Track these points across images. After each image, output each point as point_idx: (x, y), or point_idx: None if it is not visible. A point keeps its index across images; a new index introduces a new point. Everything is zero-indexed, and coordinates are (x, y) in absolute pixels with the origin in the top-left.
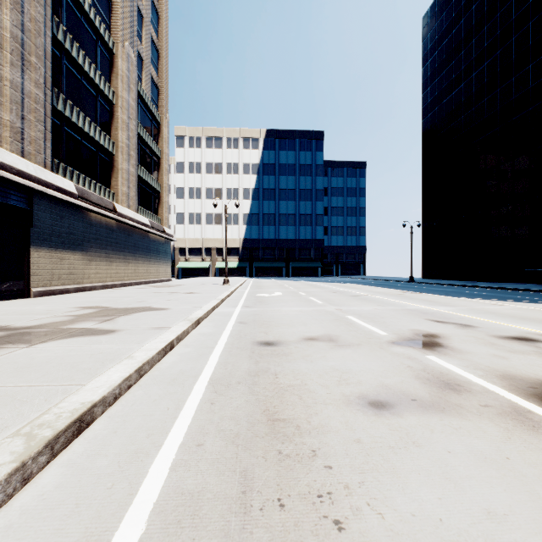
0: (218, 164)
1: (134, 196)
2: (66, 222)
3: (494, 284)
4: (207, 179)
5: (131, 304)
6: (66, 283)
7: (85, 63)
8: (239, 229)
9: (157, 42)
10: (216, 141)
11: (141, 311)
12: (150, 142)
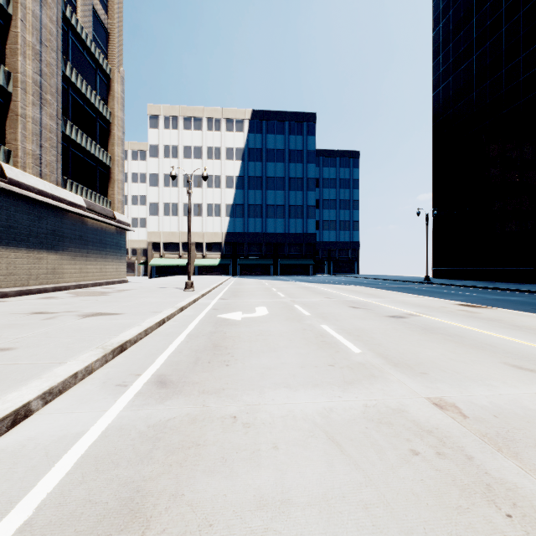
0: (197, 148)
1: (53, 161)
2: None
3: None
4: (185, 165)
5: None
6: None
7: None
8: (221, 222)
9: None
10: (195, 121)
11: None
12: (91, 96)
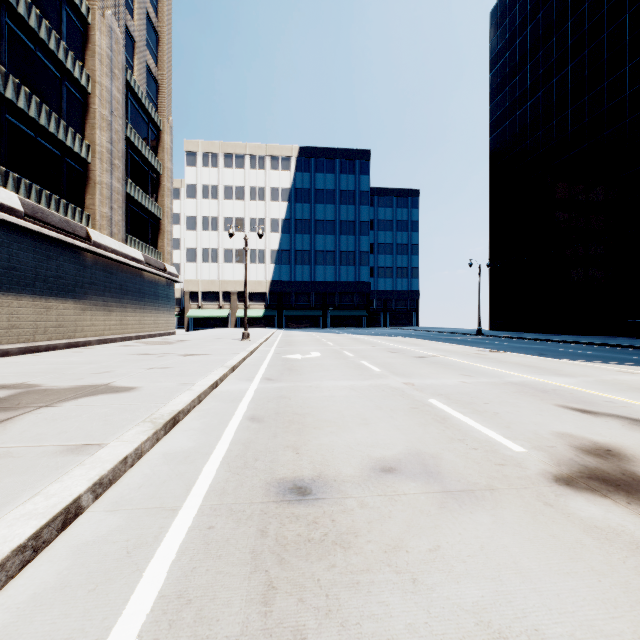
0: (239, 188)
1: (120, 220)
2: (4, 251)
3: (584, 338)
4: (226, 207)
5: (83, 378)
6: (4, 341)
7: (42, 28)
8: (265, 269)
9: (156, 22)
10: (237, 159)
11: (84, 395)
12: (145, 152)
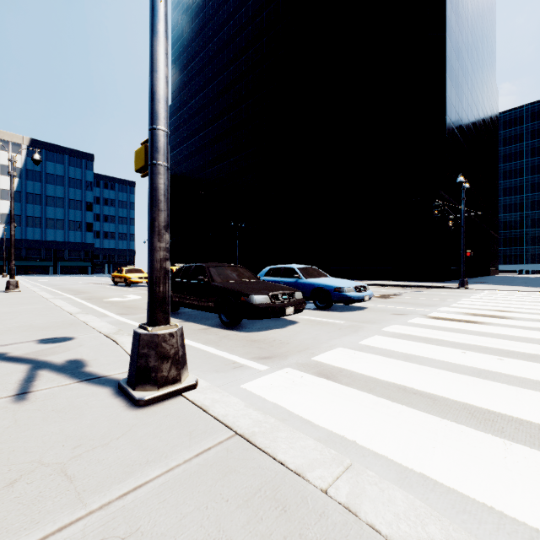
0: None
1: None
2: None
3: None
4: None
5: None
6: None
7: None
8: None
9: None
10: None
11: None
12: None
